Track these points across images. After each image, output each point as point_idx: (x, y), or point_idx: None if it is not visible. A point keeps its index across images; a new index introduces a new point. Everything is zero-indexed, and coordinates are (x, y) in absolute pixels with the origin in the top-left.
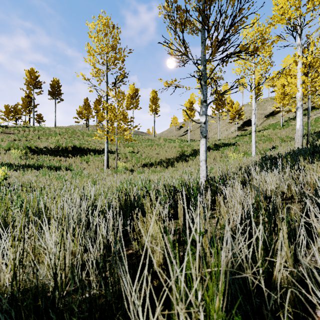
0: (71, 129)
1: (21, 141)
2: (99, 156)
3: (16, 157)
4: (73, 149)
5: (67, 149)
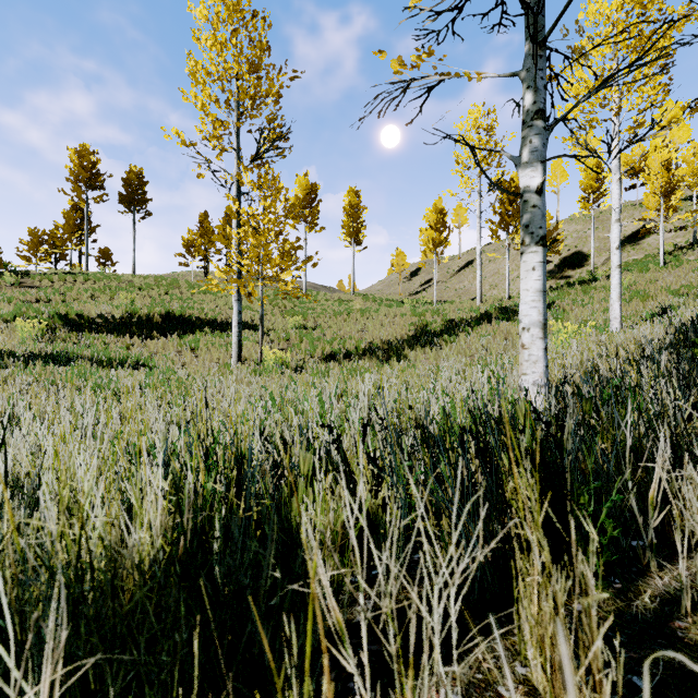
0: (167, 279)
1: (52, 302)
2: (224, 335)
3: (27, 336)
4: (164, 319)
5: (152, 321)
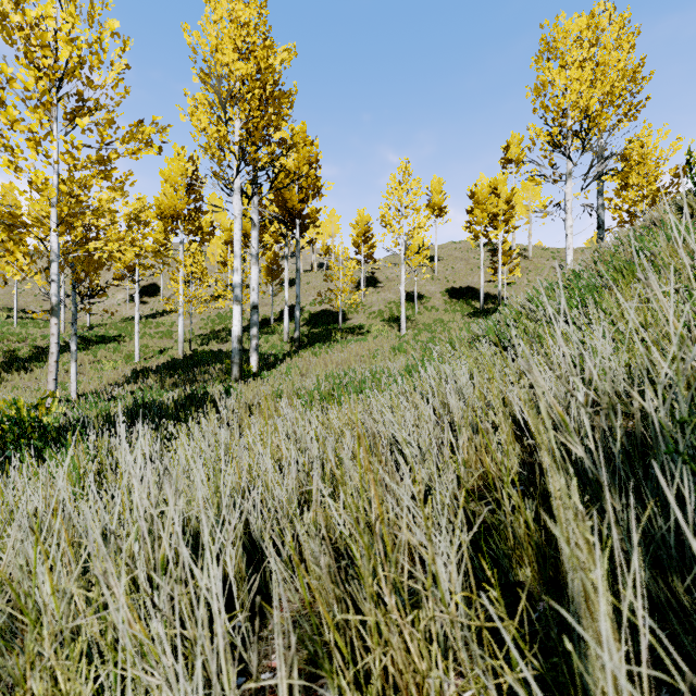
0: None
1: None
2: None
3: None
4: None
5: None
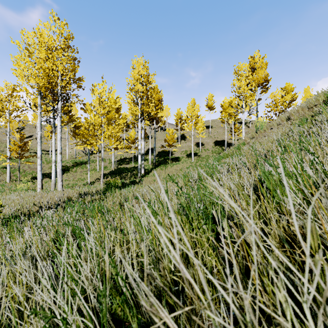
0: None
1: None
2: None
3: None
4: None
5: None
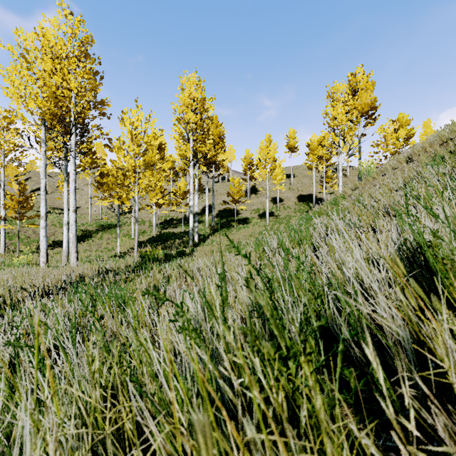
0: None
1: None
2: None
3: None
4: None
5: None
